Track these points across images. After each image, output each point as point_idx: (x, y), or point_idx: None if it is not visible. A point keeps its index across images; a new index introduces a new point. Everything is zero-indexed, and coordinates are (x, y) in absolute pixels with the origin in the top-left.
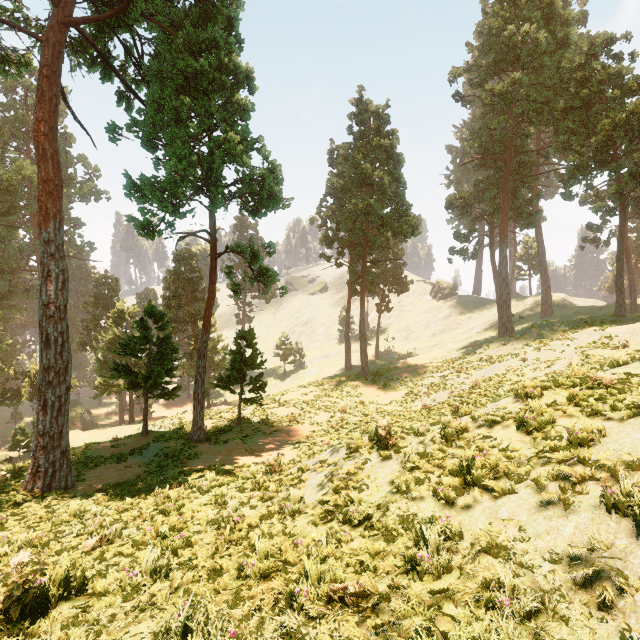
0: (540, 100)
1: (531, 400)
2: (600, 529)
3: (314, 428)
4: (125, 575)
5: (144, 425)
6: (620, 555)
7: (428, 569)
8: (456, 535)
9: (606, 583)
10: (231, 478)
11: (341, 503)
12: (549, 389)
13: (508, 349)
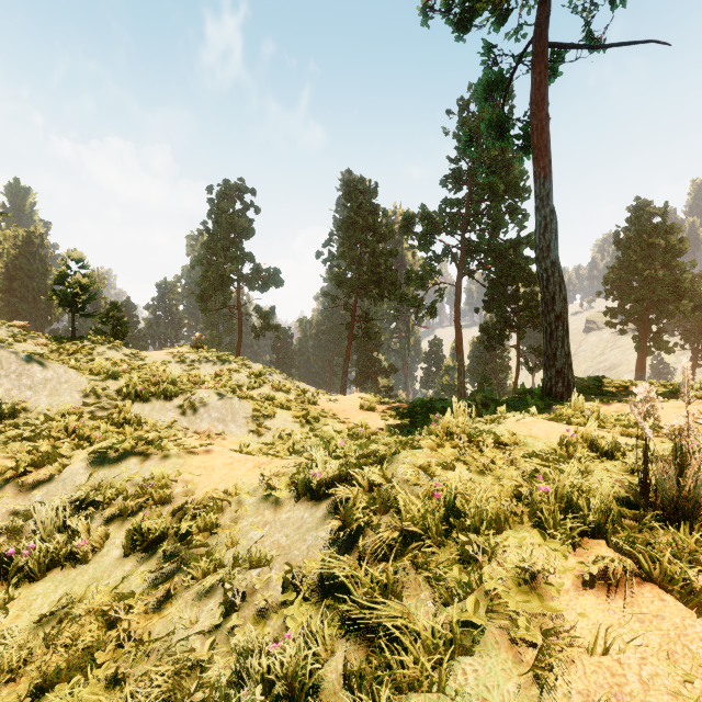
0: None
1: None
2: None
3: None
4: None
5: None
6: None
7: None
8: None
9: None
10: None
11: None
12: None
13: None
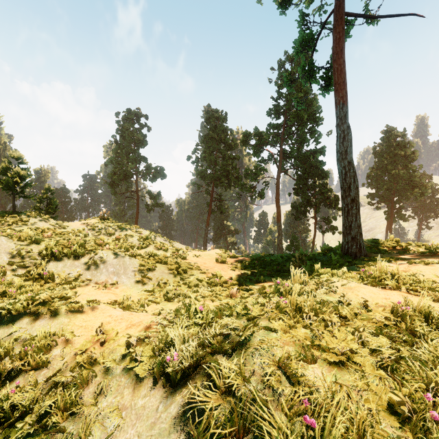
0: None
1: None
2: None
3: None
4: None
5: None
6: None
7: None
8: None
9: None
10: None
11: None
12: None
13: None
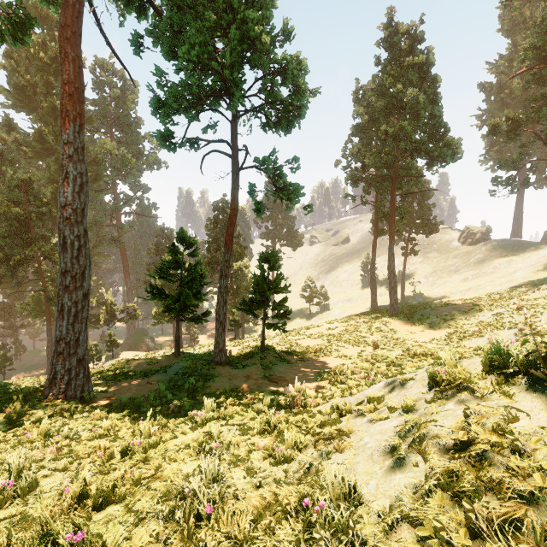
0: None
1: None
2: None
3: (343, 361)
4: None
5: (176, 346)
6: None
7: None
8: None
9: None
10: (238, 409)
11: None
12: None
13: None
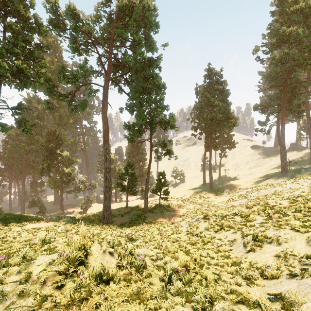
0: (301, 59)
1: (248, 209)
2: (238, 236)
3: (187, 210)
4: (143, 240)
5: (126, 204)
6: (237, 239)
7: (205, 241)
8: (214, 237)
9: (232, 243)
10: (160, 224)
11: (191, 231)
12: (255, 206)
13: (281, 180)
